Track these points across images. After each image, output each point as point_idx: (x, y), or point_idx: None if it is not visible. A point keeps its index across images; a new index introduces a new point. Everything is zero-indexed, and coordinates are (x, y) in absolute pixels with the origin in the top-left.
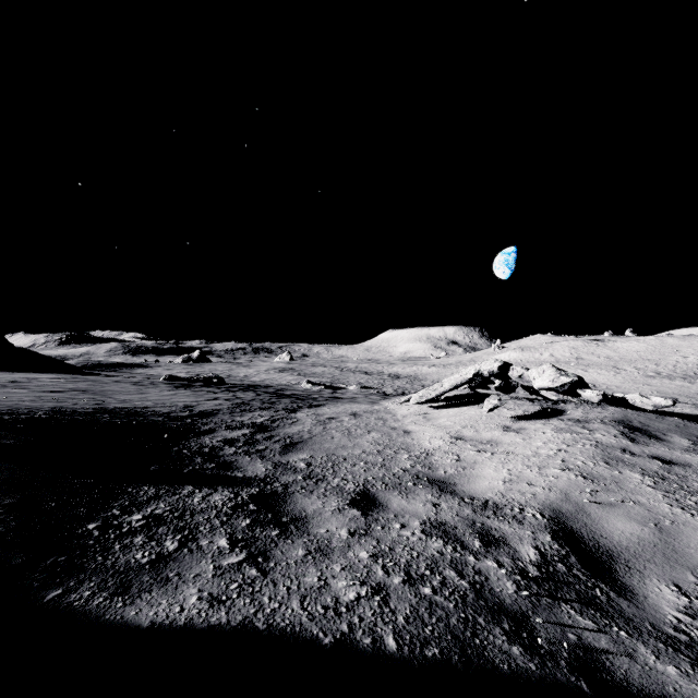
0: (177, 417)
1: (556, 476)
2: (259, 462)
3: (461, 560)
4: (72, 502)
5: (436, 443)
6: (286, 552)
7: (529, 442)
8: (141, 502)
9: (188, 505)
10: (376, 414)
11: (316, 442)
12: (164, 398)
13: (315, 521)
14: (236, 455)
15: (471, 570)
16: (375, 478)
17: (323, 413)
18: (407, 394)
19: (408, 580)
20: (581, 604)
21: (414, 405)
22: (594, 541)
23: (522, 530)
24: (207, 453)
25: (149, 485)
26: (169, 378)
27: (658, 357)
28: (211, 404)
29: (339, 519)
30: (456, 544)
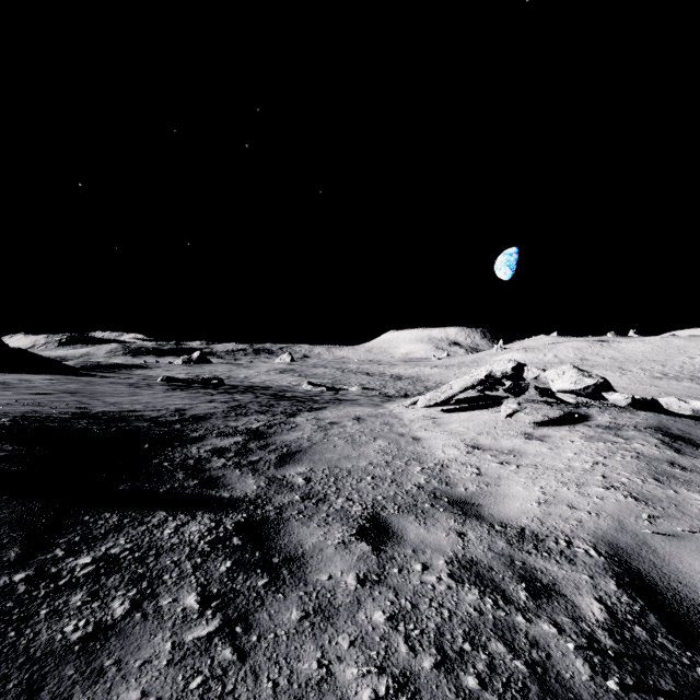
0: (165, 422)
1: (601, 496)
2: (250, 478)
3: (508, 622)
4: (4, 539)
5: (451, 452)
6: (275, 615)
7: (558, 452)
8: (96, 536)
9: (155, 540)
10: (381, 419)
11: (317, 451)
12: (156, 401)
13: (315, 562)
14: (224, 468)
15: (525, 641)
16: (386, 497)
17: (324, 418)
18: (410, 395)
19: (443, 663)
20: (686, 698)
21: (422, 408)
22: (673, 590)
23: (577, 573)
24: (192, 466)
25: (113, 511)
26: (167, 380)
27: (664, 358)
28: (205, 407)
29: (345, 558)
30: (496, 595)
